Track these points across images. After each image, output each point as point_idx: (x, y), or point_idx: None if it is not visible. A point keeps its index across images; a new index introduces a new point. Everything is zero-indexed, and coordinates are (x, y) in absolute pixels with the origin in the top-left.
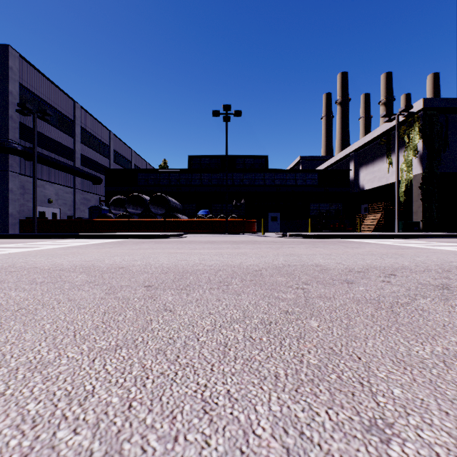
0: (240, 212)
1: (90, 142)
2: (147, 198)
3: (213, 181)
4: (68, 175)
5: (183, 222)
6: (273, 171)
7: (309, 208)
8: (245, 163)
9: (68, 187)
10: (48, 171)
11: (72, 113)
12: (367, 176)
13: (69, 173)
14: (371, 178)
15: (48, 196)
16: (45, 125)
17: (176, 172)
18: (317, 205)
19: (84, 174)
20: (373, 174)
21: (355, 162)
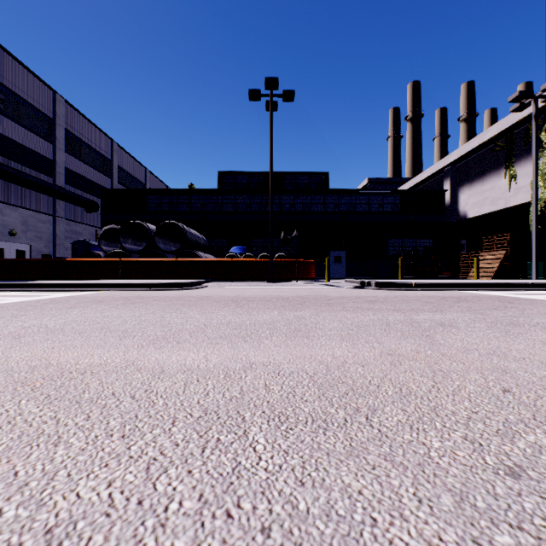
0: (291, 250)
1: (81, 153)
2: (153, 227)
3: (253, 207)
4: (45, 196)
5: (204, 263)
6: (336, 192)
7: (388, 245)
8: (298, 183)
9: (45, 214)
10: (8, 188)
11: (51, 108)
12: (471, 198)
13: (43, 193)
14: (479, 201)
15: (8, 225)
16: (3, 120)
17: (201, 194)
18: (399, 240)
19: (68, 196)
20: (481, 195)
21: (453, 180)
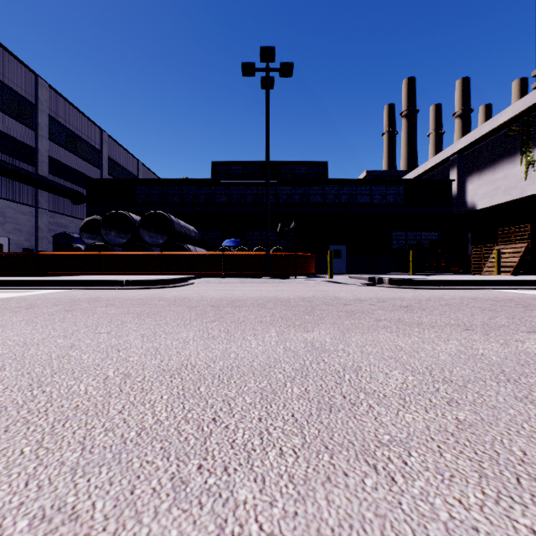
0: (288, 243)
1: (67, 142)
2: (138, 218)
3: (248, 198)
4: (26, 186)
5: (192, 257)
6: (336, 183)
7: (391, 238)
8: (295, 173)
9: (25, 205)
10: None
11: (33, 93)
12: (481, 187)
13: (22, 182)
14: (490, 191)
15: None
16: None
17: (192, 184)
18: (403, 233)
19: (51, 186)
20: (493, 184)
21: (460, 169)
